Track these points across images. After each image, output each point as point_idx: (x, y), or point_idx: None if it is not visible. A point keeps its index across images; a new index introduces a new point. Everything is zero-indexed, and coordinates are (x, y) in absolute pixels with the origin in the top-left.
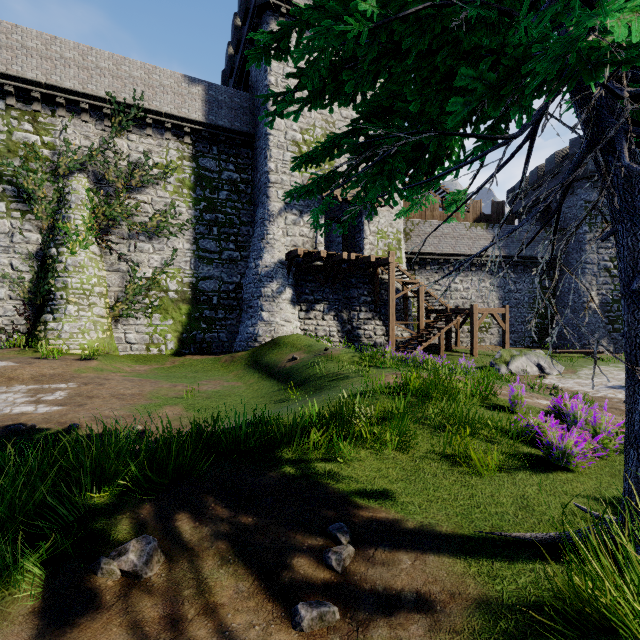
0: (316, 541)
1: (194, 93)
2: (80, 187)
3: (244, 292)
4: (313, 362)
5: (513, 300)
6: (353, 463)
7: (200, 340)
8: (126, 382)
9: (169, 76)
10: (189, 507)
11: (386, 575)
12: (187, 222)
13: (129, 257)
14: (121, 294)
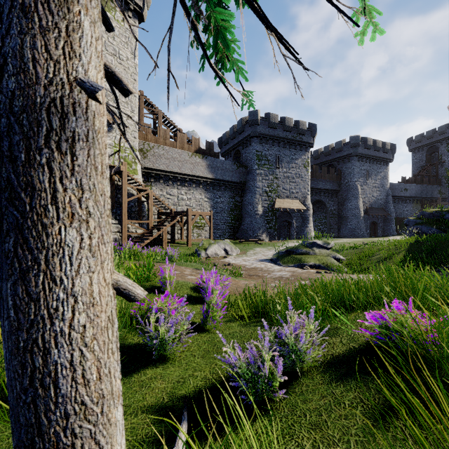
0: None
1: None
2: None
3: None
4: None
5: (219, 208)
6: None
7: None
8: None
9: None
10: None
11: None
12: None
13: None
14: None
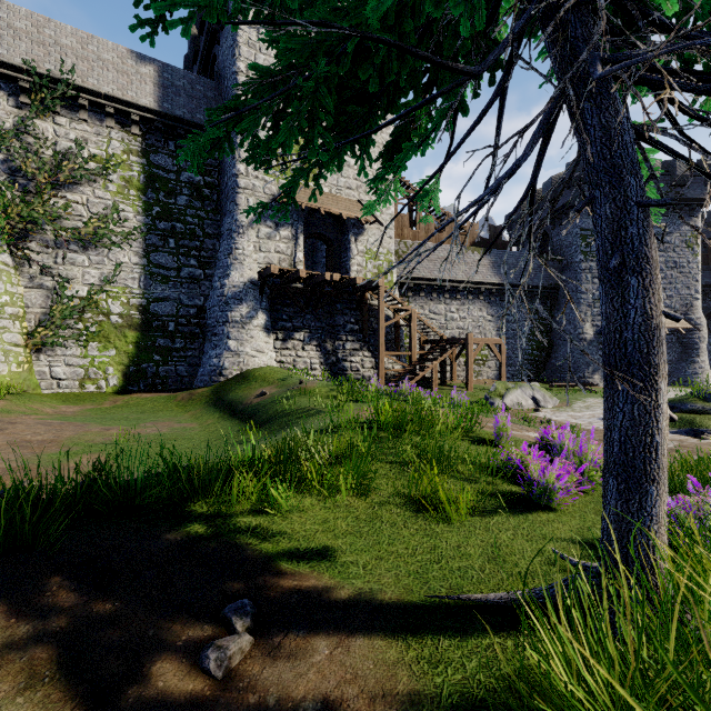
0: (201, 631)
1: (144, 73)
2: None
3: (207, 317)
4: (283, 397)
5: (511, 331)
6: (292, 515)
7: (152, 375)
8: (39, 426)
9: (110, 49)
10: (11, 595)
11: (287, 676)
12: (135, 230)
13: (56, 271)
14: (44, 317)
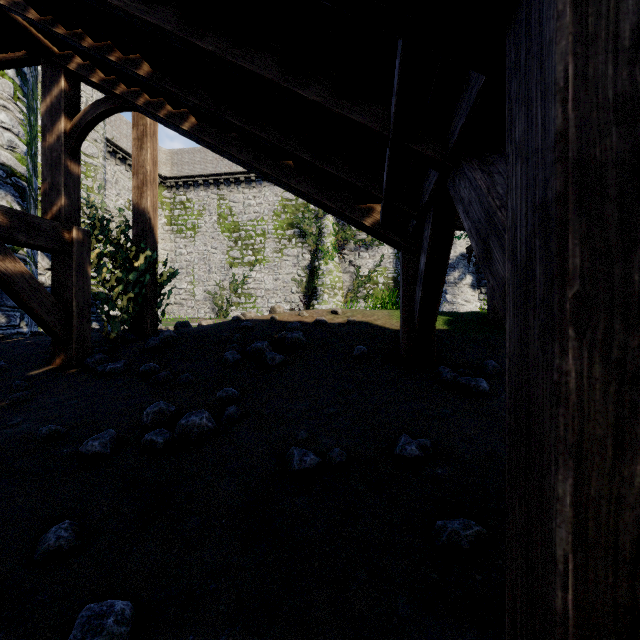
0: None
1: None
2: (329, 223)
3: None
4: None
5: None
6: None
7: None
8: None
9: None
10: None
11: None
12: None
13: (355, 263)
14: (350, 287)
